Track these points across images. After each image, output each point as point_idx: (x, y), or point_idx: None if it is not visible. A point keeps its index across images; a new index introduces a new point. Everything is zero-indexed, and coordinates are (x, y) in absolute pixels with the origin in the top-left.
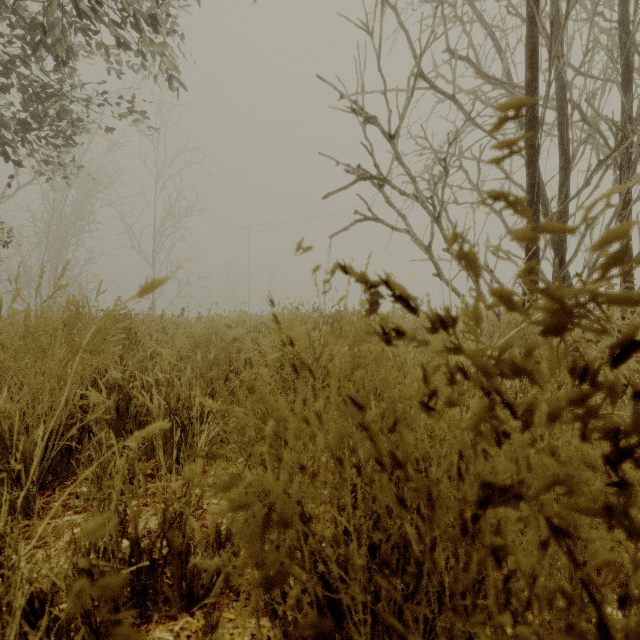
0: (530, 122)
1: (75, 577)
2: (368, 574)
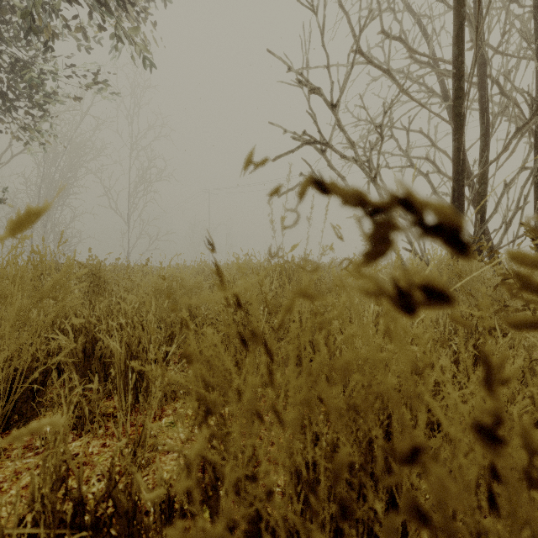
0: (457, 93)
1: None
2: None
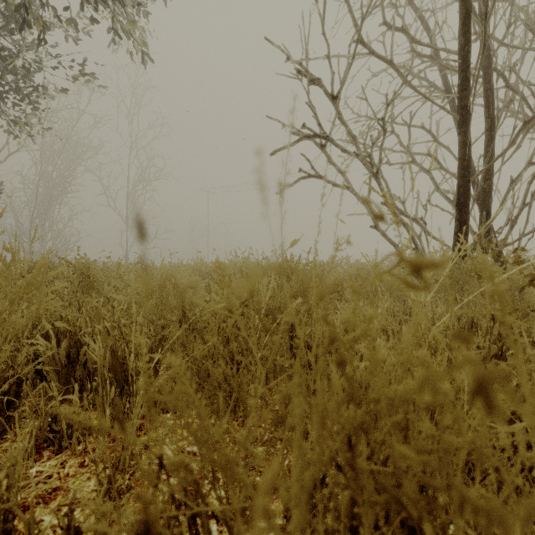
0: (463, 84)
1: None
2: None
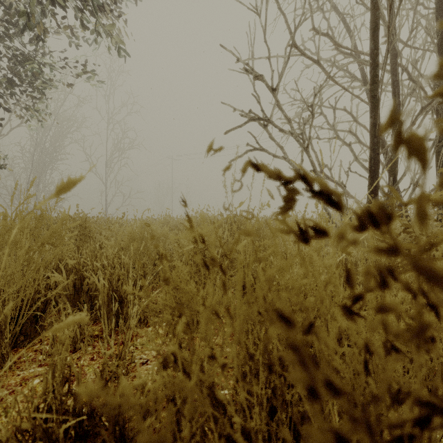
0: (373, 79)
1: (18, 438)
2: (266, 433)
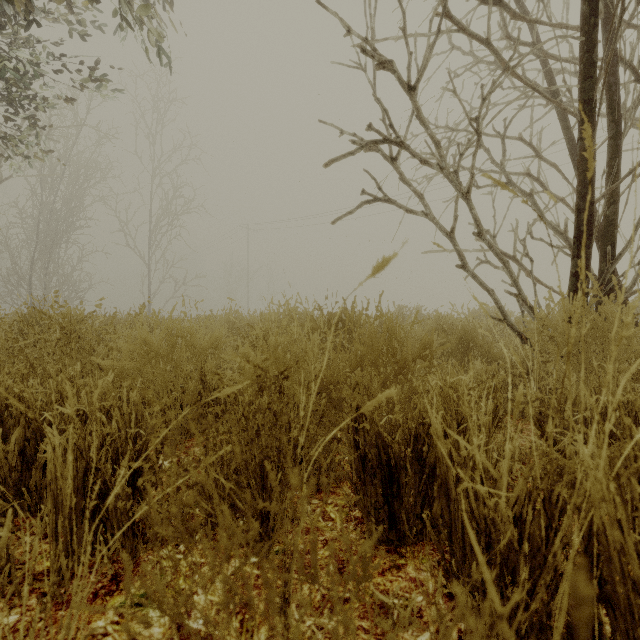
0: (586, 70)
1: None
2: None
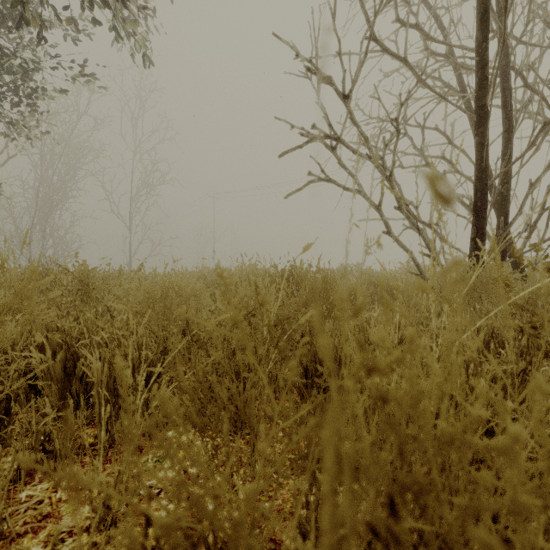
0: (480, 82)
1: None
2: None
